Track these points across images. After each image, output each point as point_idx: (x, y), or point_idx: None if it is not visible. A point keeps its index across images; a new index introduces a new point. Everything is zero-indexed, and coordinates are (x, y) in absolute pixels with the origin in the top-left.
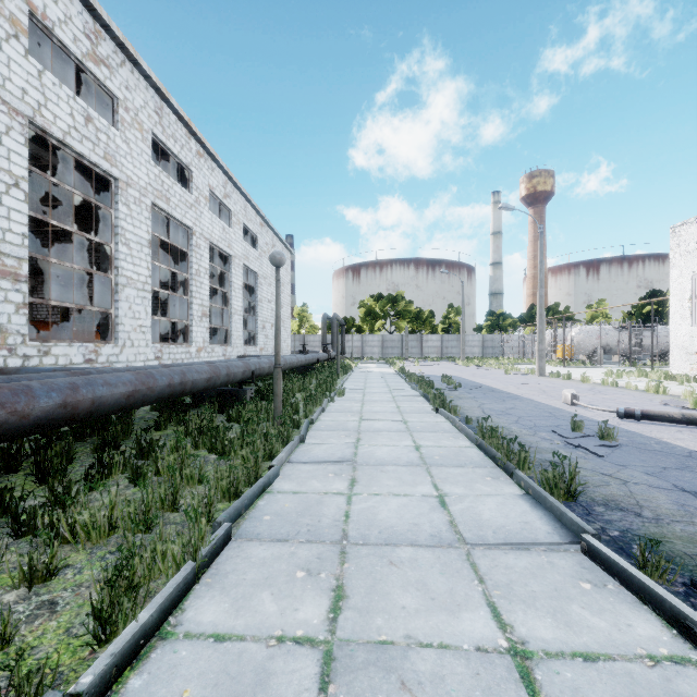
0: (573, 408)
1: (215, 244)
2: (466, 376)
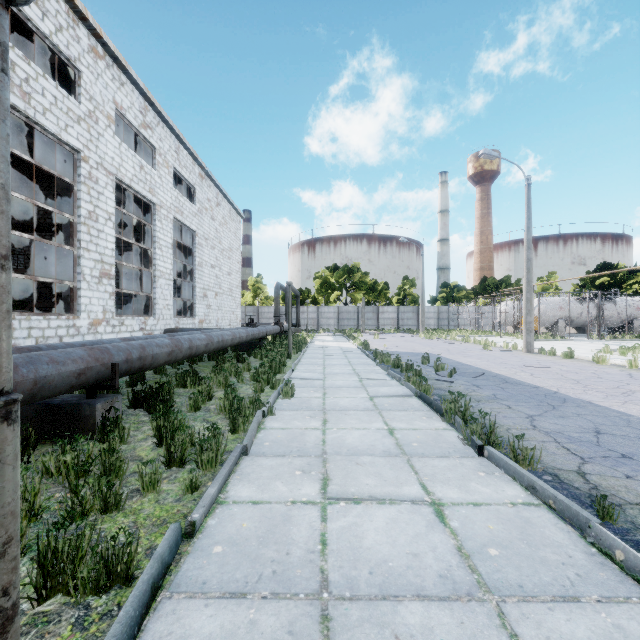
0: None
1: (125, 183)
2: (443, 353)
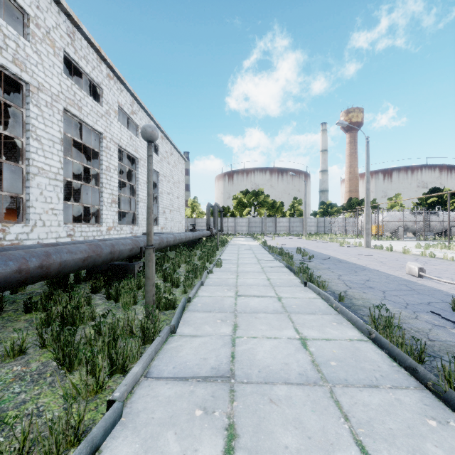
0: (422, 280)
1: (123, 148)
2: (312, 248)
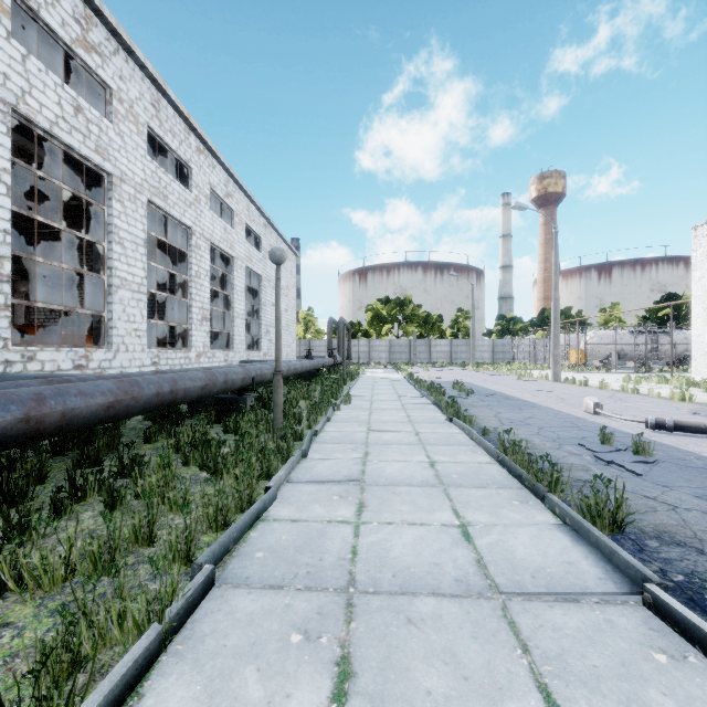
0: (596, 418)
1: (216, 245)
2: (478, 382)
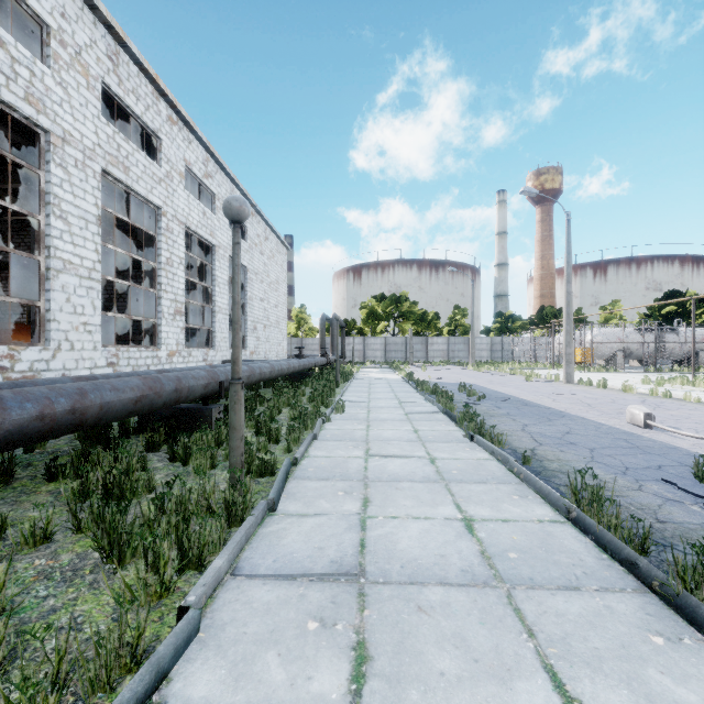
0: (651, 433)
1: (192, 230)
2: (483, 383)
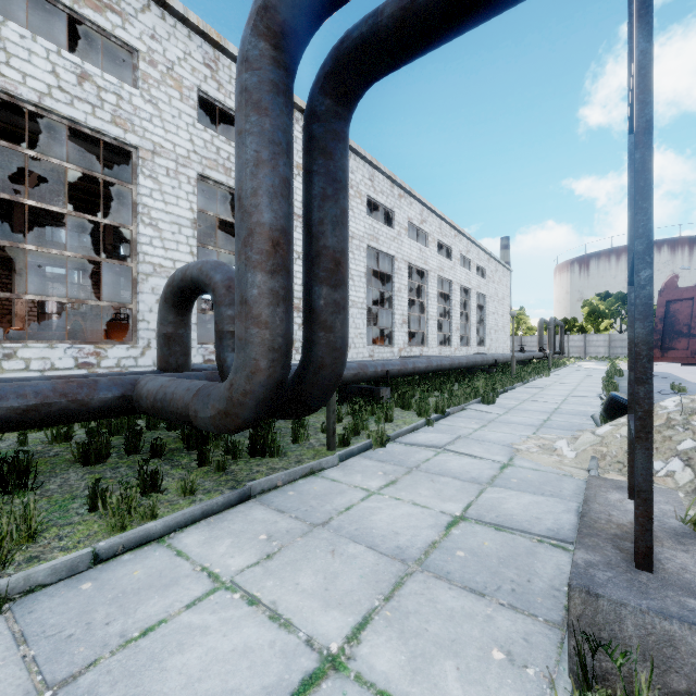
0: None
1: (462, 285)
2: (678, 372)
